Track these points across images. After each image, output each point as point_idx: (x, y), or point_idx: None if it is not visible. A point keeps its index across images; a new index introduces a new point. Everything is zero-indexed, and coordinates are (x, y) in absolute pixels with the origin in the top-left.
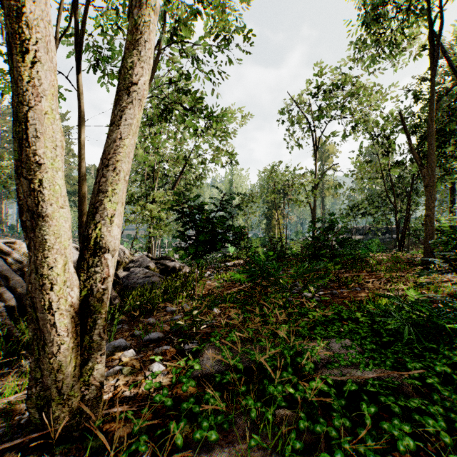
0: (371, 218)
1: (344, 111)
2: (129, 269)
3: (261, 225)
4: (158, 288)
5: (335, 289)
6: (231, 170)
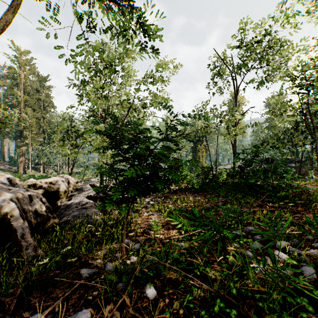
0: (278, 151)
1: (262, 61)
2: (71, 198)
3: (189, 156)
4: (91, 224)
5: (312, 243)
6: (166, 116)
